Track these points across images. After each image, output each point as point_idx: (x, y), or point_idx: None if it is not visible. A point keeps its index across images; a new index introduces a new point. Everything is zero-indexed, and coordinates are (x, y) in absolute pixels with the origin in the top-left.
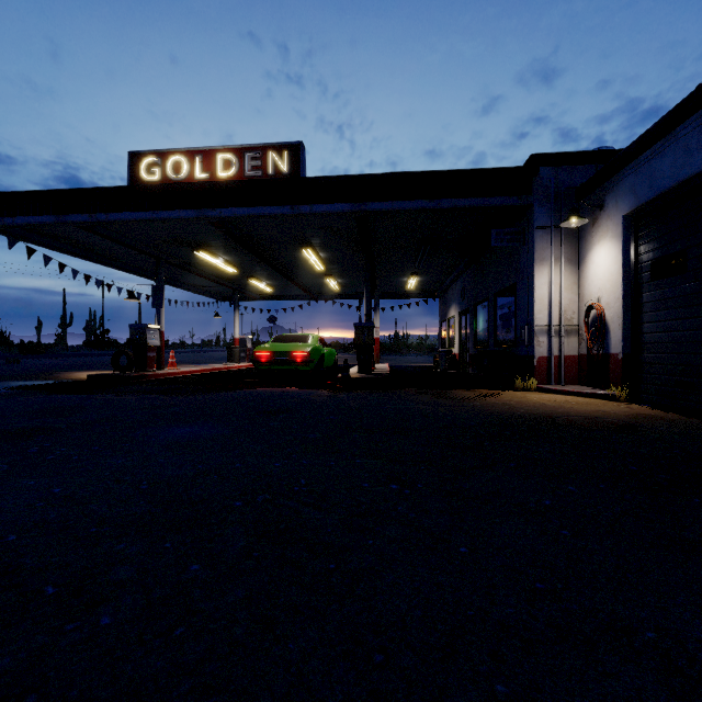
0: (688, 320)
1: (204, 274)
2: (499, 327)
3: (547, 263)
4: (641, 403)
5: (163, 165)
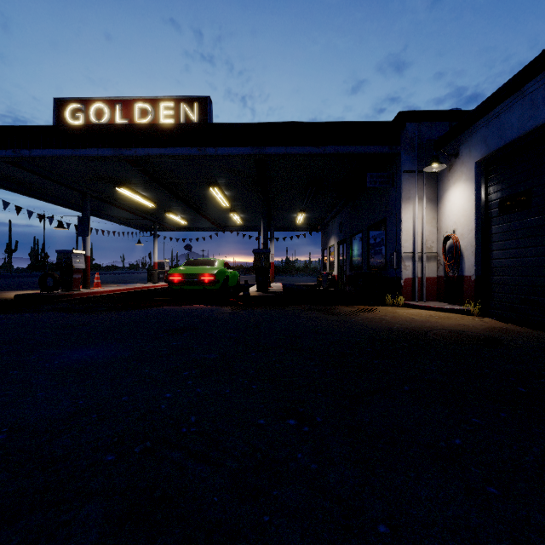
0: (532, 248)
1: (127, 208)
2: (371, 254)
3: (412, 201)
4: (490, 316)
5: (87, 111)
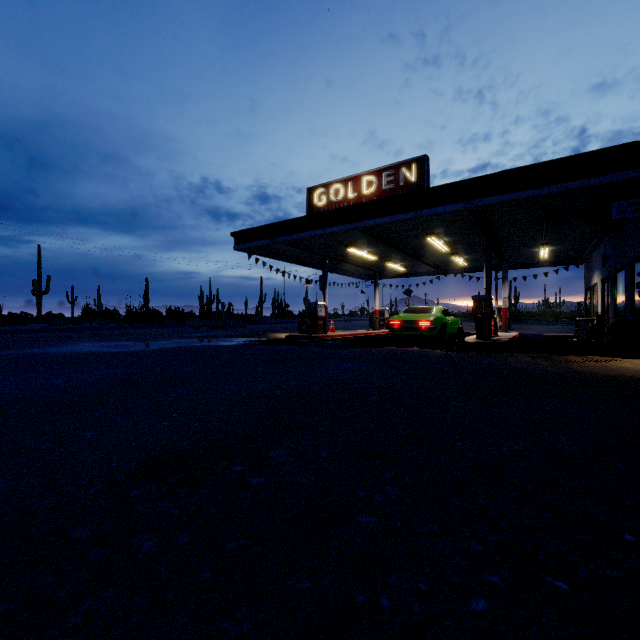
0: None
1: (353, 262)
2: (635, 295)
3: None
4: None
5: (328, 192)
